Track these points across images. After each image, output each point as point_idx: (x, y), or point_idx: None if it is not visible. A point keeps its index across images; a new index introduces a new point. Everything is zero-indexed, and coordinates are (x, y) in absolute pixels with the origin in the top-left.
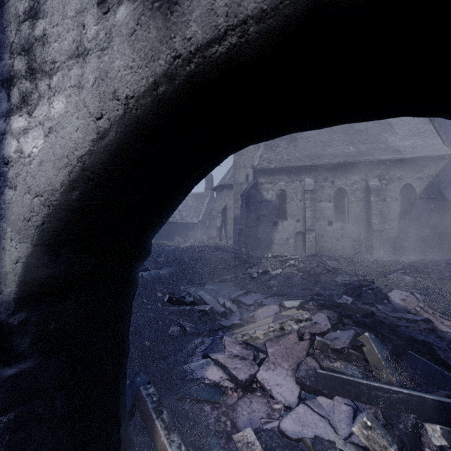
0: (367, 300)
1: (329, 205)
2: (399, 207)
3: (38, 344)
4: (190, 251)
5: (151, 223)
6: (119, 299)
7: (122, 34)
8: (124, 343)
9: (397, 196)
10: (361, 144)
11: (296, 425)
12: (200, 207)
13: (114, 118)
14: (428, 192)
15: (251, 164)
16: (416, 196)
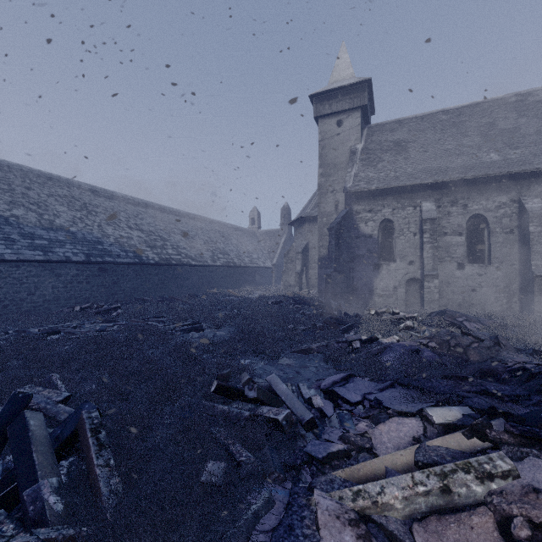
0: None
1: (459, 240)
2: None
3: None
4: (261, 303)
5: None
6: None
7: None
8: None
9: None
10: (511, 148)
11: None
12: (274, 247)
13: None
14: None
15: (342, 187)
16: None
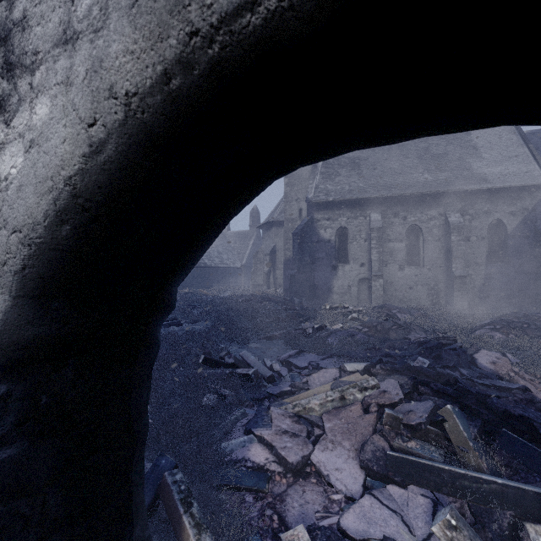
0: (448, 363)
1: (400, 246)
2: (486, 248)
3: (24, 426)
4: (232, 301)
5: (174, 267)
6: (134, 364)
7: (121, 7)
8: (141, 420)
9: (484, 234)
10: (440, 171)
11: (360, 522)
12: (244, 248)
13: (112, 125)
14: (522, 230)
15: (306, 196)
16: (507, 234)
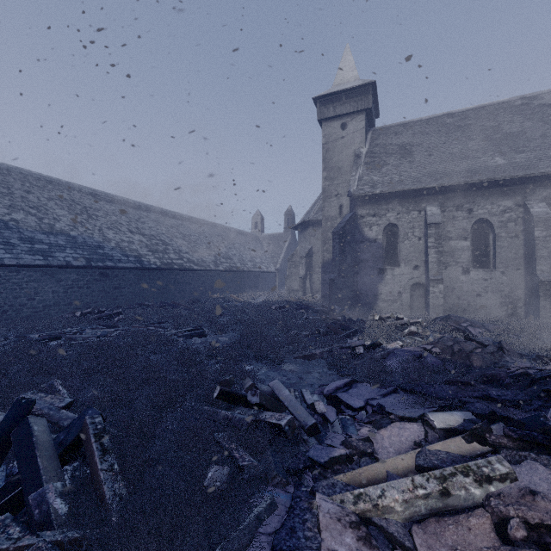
0: None
1: (464, 244)
2: None
3: None
4: (264, 308)
5: None
6: None
7: None
8: None
9: None
10: (516, 152)
11: None
12: (278, 252)
13: None
14: None
15: (347, 191)
16: None
